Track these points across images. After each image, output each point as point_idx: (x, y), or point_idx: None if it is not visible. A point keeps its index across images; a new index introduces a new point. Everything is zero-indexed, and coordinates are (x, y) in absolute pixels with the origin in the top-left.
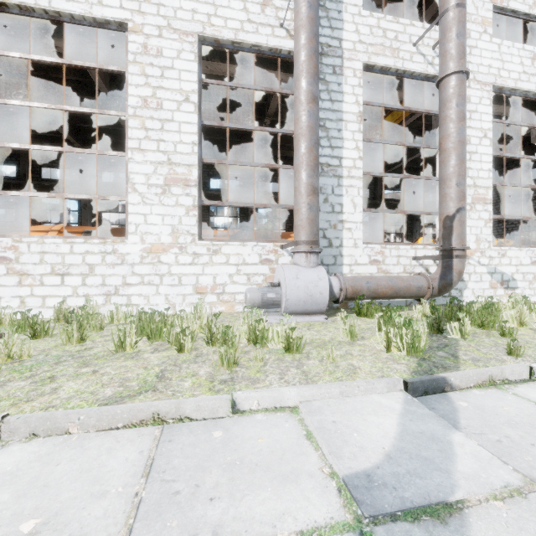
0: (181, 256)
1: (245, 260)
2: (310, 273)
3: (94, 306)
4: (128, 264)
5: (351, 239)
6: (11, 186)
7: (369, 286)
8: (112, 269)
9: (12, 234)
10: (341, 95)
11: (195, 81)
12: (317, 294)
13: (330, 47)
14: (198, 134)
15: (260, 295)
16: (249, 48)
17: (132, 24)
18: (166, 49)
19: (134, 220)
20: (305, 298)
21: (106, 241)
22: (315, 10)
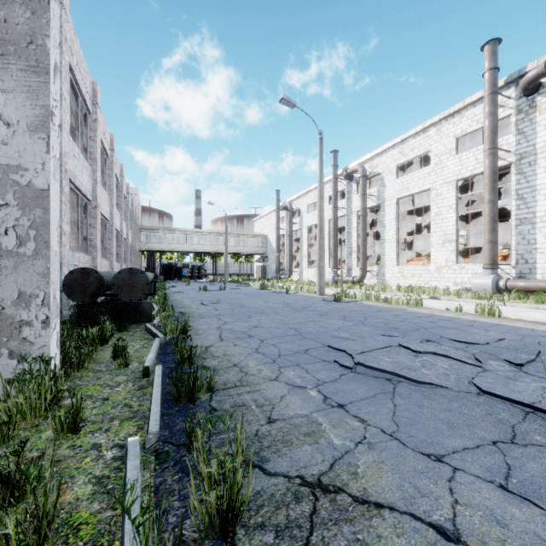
0: (448, 270)
1: (475, 272)
2: (484, 277)
3: (416, 286)
4: (431, 273)
5: (543, 258)
6: (429, 227)
7: (522, 284)
8: (426, 275)
9: (402, 265)
10: (534, 176)
11: (454, 200)
12: (485, 286)
13: (526, 152)
14: (455, 220)
15: (465, 286)
16: (480, 173)
17: (432, 188)
18: (443, 192)
19: (432, 258)
20: (479, 288)
21: (424, 266)
22: (490, 162)
